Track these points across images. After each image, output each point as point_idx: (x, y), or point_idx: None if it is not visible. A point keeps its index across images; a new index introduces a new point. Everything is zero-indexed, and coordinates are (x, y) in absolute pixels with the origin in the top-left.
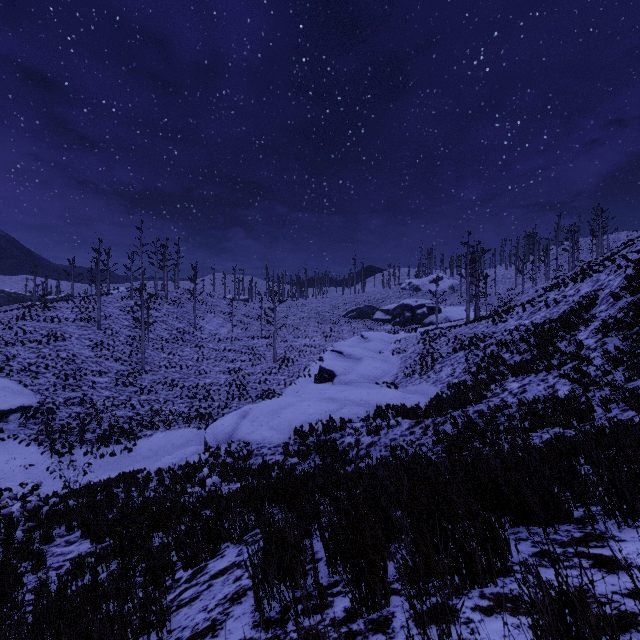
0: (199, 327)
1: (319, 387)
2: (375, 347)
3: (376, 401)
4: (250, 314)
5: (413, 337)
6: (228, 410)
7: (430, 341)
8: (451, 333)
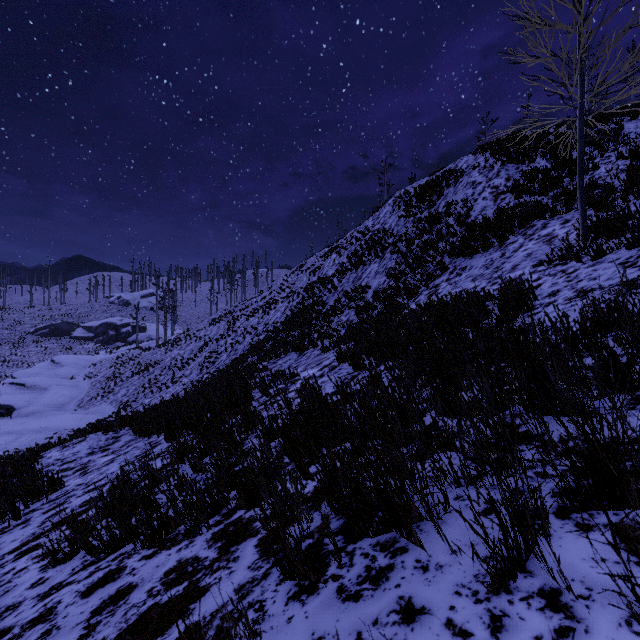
0: None
1: None
2: (68, 372)
3: (55, 426)
4: None
5: (109, 360)
6: None
7: (121, 365)
8: (139, 357)
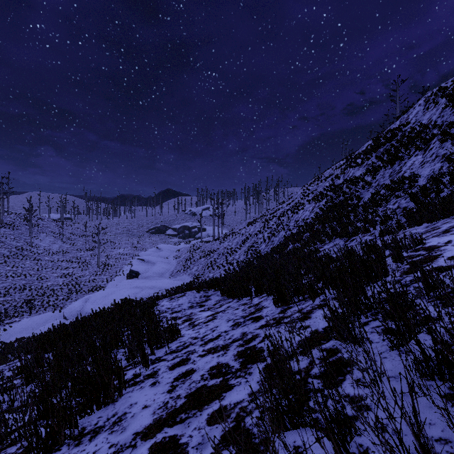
0: (35, 245)
1: (130, 281)
2: (165, 254)
3: (159, 286)
4: (76, 232)
5: (186, 248)
6: (70, 300)
7: (193, 251)
8: (203, 247)
